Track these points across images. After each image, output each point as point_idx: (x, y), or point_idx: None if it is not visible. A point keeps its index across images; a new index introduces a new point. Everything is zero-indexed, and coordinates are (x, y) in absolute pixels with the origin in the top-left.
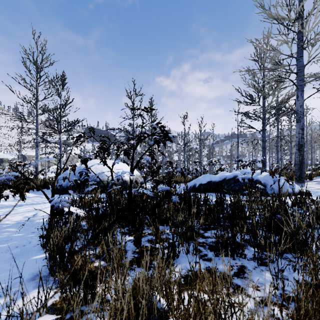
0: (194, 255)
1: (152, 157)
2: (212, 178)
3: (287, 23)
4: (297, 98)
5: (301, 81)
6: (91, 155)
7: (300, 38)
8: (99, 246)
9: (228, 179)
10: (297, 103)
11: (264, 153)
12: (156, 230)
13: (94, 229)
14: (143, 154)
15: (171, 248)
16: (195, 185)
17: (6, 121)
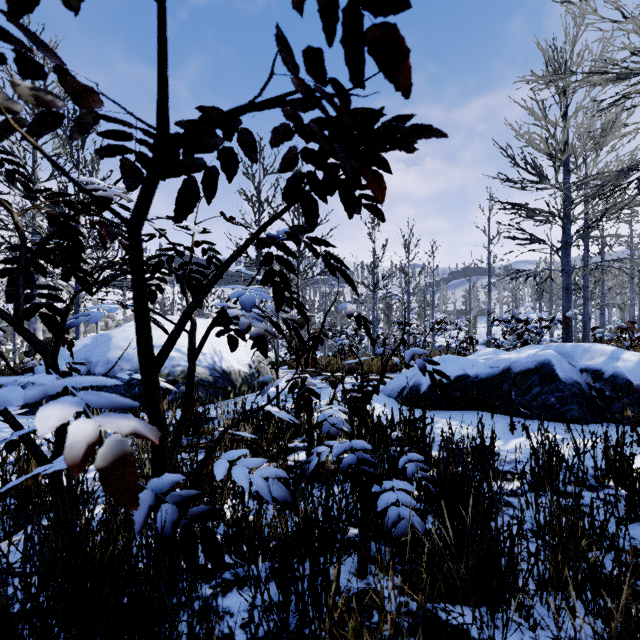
0: None
1: (278, 287)
2: (466, 366)
3: None
4: None
5: None
6: None
7: None
8: None
9: (521, 372)
10: None
11: (567, 302)
12: None
13: None
14: (224, 267)
15: None
16: (419, 386)
17: (0, 240)
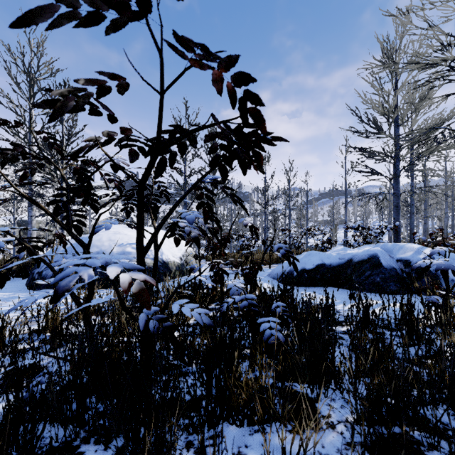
0: None
1: (206, 210)
2: (324, 258)
3: None
4: None
5: None
6: None
7: None
8: None
9: (359, 262)
10: None
11: (397, 215)
12: None
13: None
14: (179, 201)
15: None
16: (293, 271)
17: (2, 171)
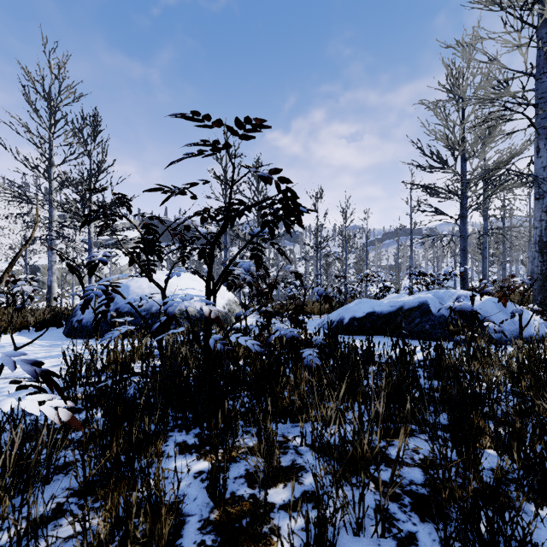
0: (378, 538)
1: (257, 261)
2: (375, 306)
3: (522, 6)
4: (538, 153)
5: (546, 119)
6: (108, 255)
7: (544, 38)
8: (98, 516)
9: (409, 309)
10: (538, 162)
11: (464, 260)
12: (268, 460)
13: (103, 447)
14: (237, 254)
15: (316, 536)
16: (343, 320)
17: (6, 206)
